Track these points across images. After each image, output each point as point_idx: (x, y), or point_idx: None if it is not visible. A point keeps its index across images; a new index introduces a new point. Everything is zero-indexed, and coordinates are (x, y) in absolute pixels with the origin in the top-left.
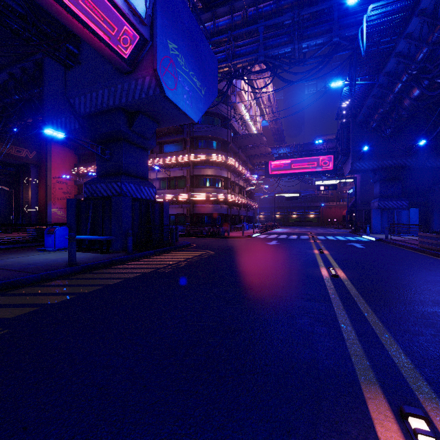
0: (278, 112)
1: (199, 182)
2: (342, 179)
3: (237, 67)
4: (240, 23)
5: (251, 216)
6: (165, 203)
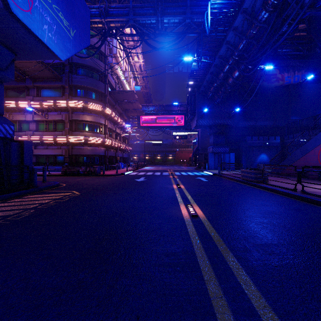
0: (147, 79)
1: (78, 126)
2: (190, 132)
3: (110, 26)
4: None
5: (127, 157)
6: (26, 142)
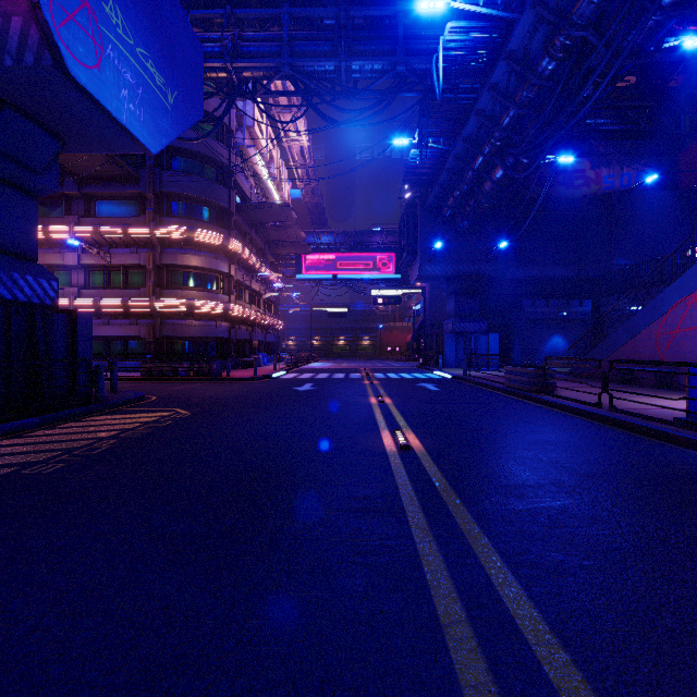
0: (316, 177)
1: (174, 279)
2: (408, 289)
3: (243, 76)
4: None
5: (274, 343)
6: (82, 312)
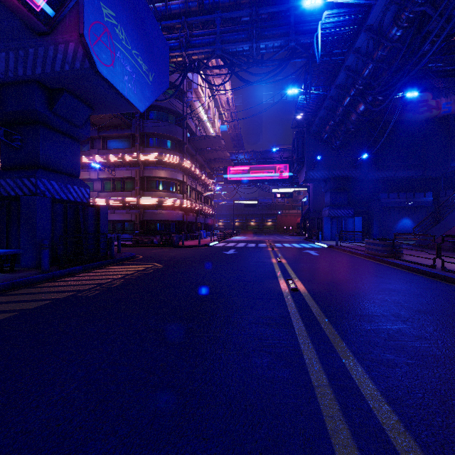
0: (237, 117)
1: (151, 185)
2: (297, 188)
3: (192, 59)
4: (195, 10)
5: (210, 224)
6: (102, 206)
